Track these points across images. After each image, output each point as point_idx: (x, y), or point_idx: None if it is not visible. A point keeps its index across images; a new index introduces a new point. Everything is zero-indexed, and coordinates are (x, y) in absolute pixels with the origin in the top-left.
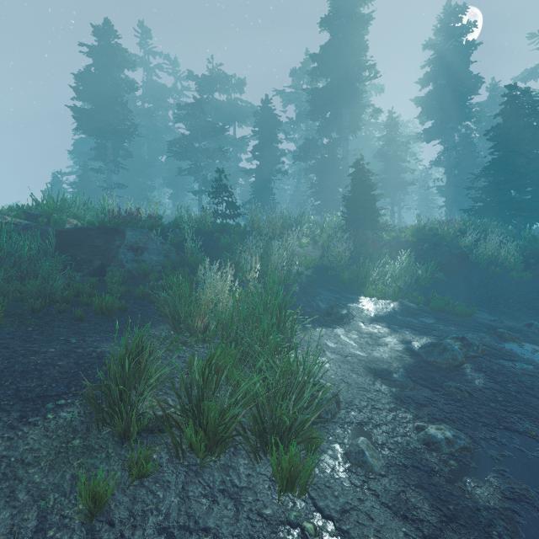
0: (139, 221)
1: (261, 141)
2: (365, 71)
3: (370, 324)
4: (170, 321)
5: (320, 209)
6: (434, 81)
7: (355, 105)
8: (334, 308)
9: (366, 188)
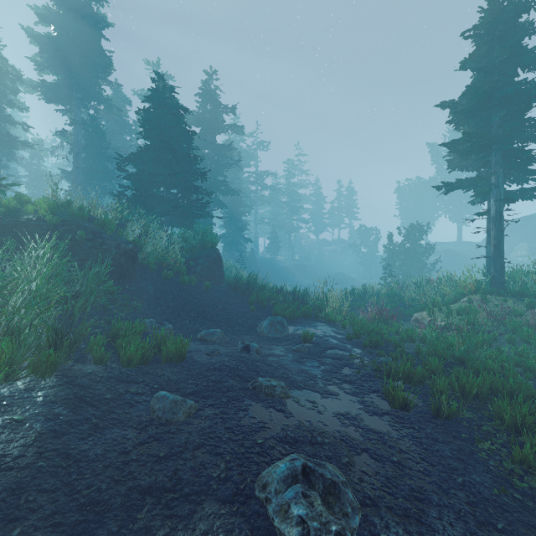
0: None
1: None
2: None
3: None
4: None
5: None
6: (58, 27)
7: None
8: None
9: None
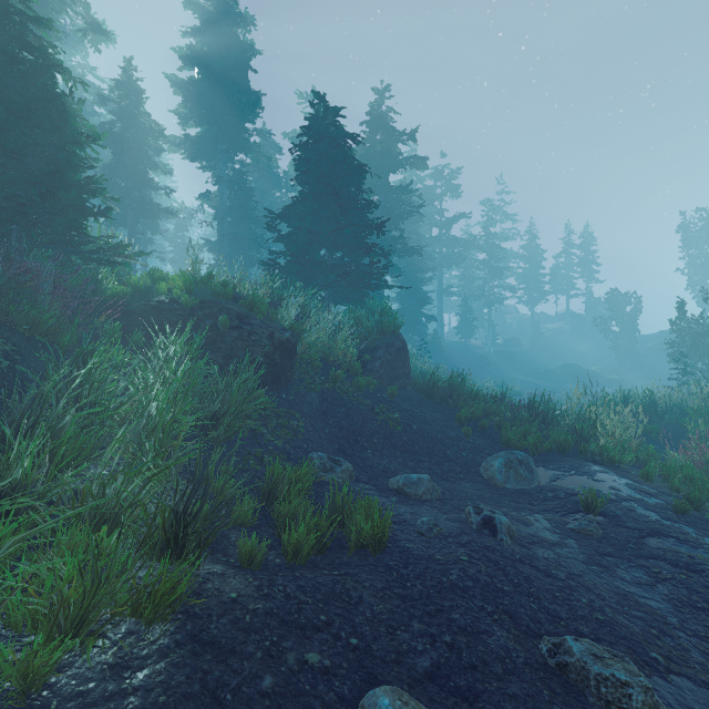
0: None
1: None
2: None
3: None
4: None
5: None
6: (202, 68)
7: None
8: None
9: (36, 100)
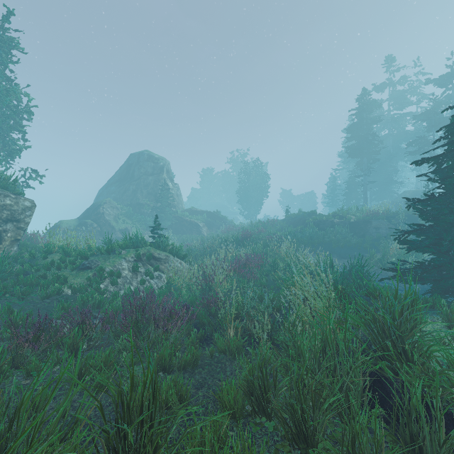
0: (378, 215)
1: None
2: None
3: None
4: (382, 251)
5: None
6: None
7: None
8: None
9: None
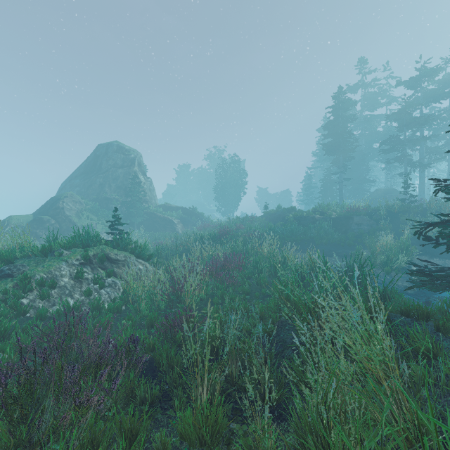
0: (359, 211)
1: None
2: None
3: None
4: (368, 248)
5: None
6: None
7: None
8: None
9: None
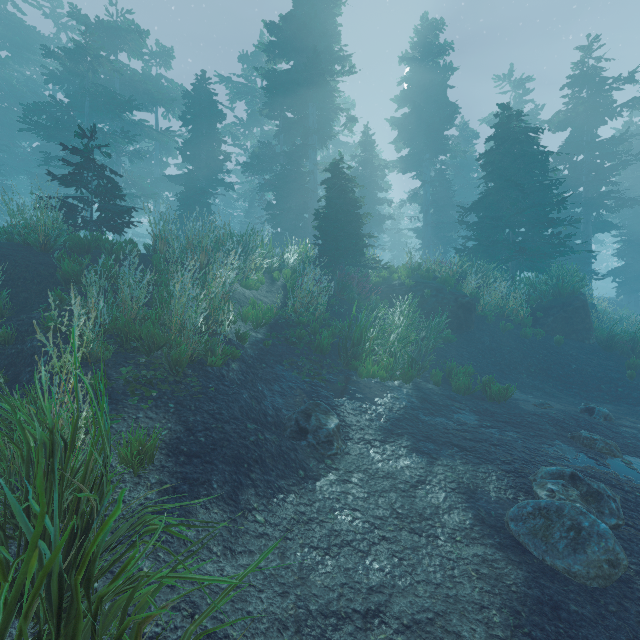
0: None
1: (194, 135)
2: (337, 63)
3: (384, 445)
4: None
5: (279, 239)
6: (411, 102)
7: (326, 105)
8: (312, 416)
9: (348, 203)
